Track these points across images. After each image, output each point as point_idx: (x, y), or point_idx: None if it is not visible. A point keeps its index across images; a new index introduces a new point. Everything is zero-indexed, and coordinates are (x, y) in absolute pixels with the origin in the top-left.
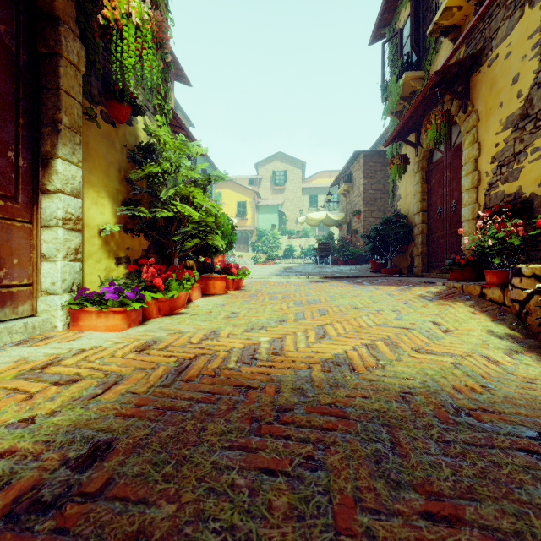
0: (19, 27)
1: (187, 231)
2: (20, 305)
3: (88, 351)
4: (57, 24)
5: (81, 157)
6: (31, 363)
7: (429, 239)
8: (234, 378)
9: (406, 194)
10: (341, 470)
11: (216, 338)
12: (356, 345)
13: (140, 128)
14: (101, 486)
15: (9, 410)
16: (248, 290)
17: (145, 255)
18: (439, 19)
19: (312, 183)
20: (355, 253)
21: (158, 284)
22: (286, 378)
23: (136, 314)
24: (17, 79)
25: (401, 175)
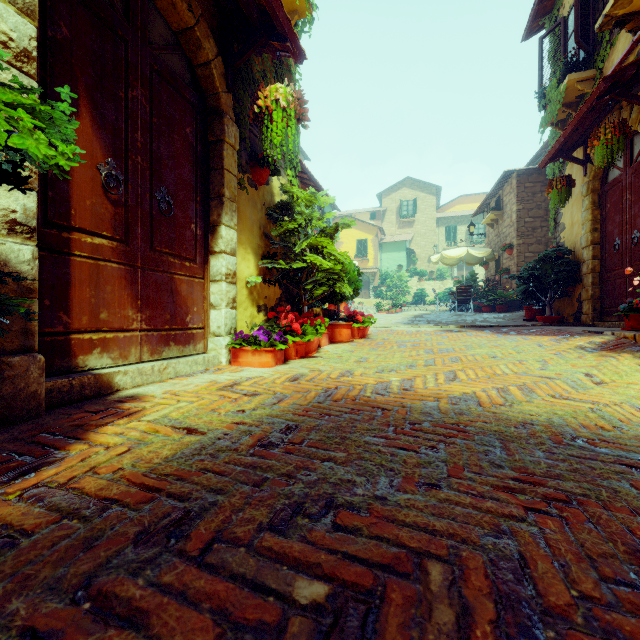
0: (197, 125)
1: (317, 280)
2: (198, 344)
3: (254, 378)
4: (222, 117)
5: (236, 222)
6: (221, 383)
7: (603, 279)
8: (371, 402)
9: (571, 223)
10: (456, 455)
11: (351, 376)
12: (486, 388)
13: (275, 186)
14: (300, 441)
15: (227, 405)
16: (374, 338)
17: (278, 303)
18: (610, 9)
19: (449, 212)
20: (505, 297)
21: (296, 329)
22: (415, 406)
23: (280, 354)
24: (196, 166)
25: (563, 201)
